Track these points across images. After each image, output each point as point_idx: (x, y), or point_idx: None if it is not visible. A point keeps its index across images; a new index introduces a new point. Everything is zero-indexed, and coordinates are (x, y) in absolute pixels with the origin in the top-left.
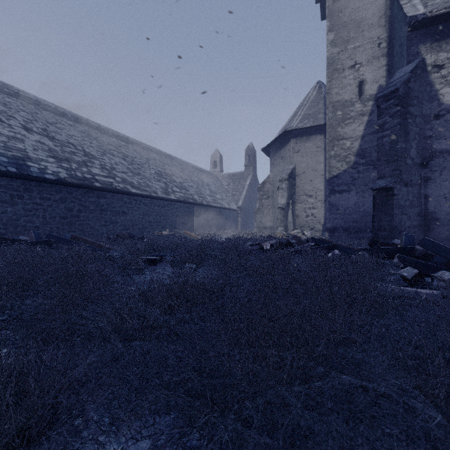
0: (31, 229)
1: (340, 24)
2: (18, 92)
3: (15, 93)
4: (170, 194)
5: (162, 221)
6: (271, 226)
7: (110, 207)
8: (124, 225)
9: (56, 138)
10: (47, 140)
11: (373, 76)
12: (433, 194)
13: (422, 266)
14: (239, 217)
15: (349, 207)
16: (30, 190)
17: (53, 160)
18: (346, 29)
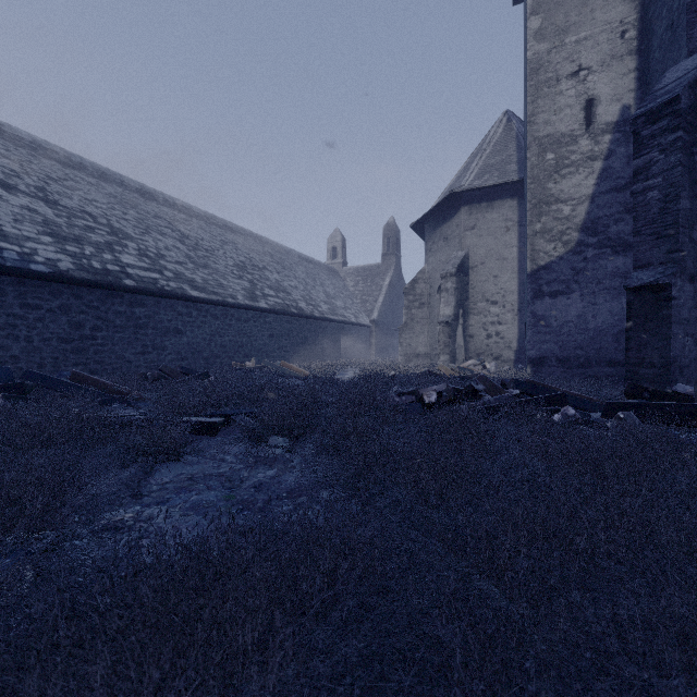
0: (4, 361)
1: (552, 1)
2: (0, 127)
3: None
4: (259, 299)
5: (244, 345)
6: (426, 353)
7: (153, 321)
8: (177, 352)
9: (61, 203)
10: (43, 206)
11: (611, 91)
12: None
13: None
14: (373, 337)
15: (569, 321)
16: (1, 292)
17: (49, 240)
18: (563, 10)
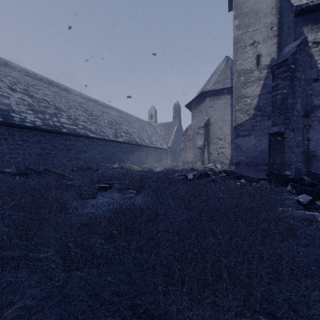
0: (14, 163)
1: (243, 13)
2: (6, 62)
3: (4, 63)
4: (119, 137)
5: (112, 157)
6: (192, 161)
7: (74, 147)
8: (84, 160)
9: (34, 96)
10: (27, 97)
11: (267, 51)
12: (313, 137)
13: (310, 192)
14: (169, 154)
15: (250, 147)
16: (13, 134)
17: (31, 112)
18: (248, 17)
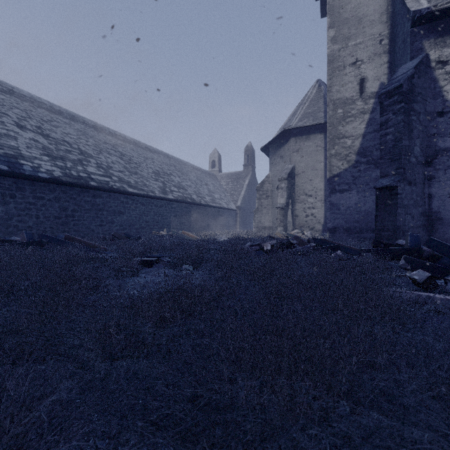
0: (24, 229)
1: (341, 21)
2: (12, 89)
3: (8, 90)
4: (168, 193)
5: (159, 221)
6: (270, 226)
7: (106, 206)
8: (120, 225)
9: (51, 136)
10: (41, 138)
11: (374, 74)
12: (437, 193)
13: (431, 267)
14: (238, 217)
15: (350, 206)
16: (23, 189)
17: (47, 158)
18: (347, 26)
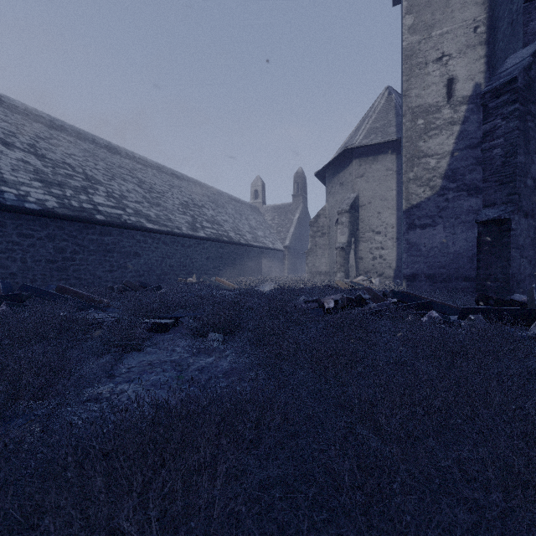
0: (5, 277)
1: (422, 4)
2: (1, 98)
3: None
4: (198, 230)
5: (187, 265)
6: (326, 271)
7: (118, 246)
8: (136, 270)
9: (47, 156)
10: (34, 158)
11: (466, 72)
12: None
13: None
14: (286, 259)
15: (435, 246)
16: (3, 224)
17: (39, 185)
18: (430, 10)
